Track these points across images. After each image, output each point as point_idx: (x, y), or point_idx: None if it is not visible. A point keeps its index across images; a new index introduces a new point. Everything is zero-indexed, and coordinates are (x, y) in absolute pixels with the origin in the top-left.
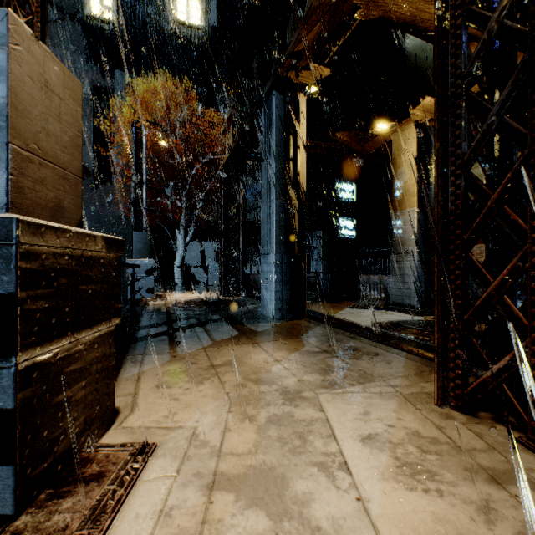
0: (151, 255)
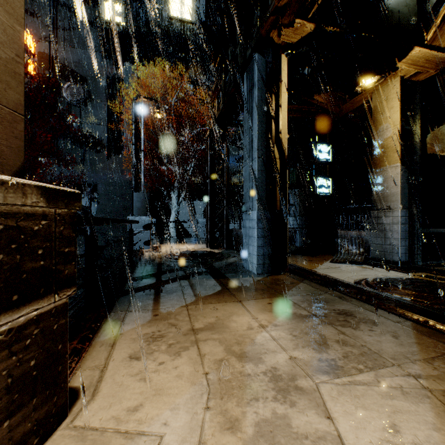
0: (151, 212)
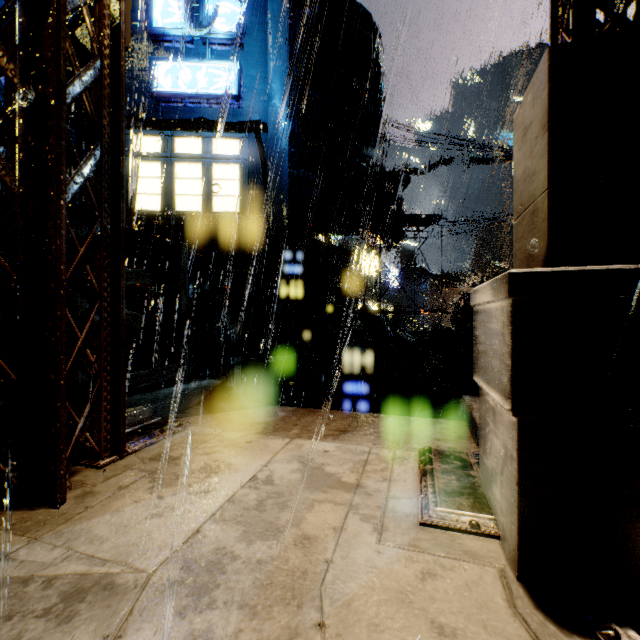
0: None
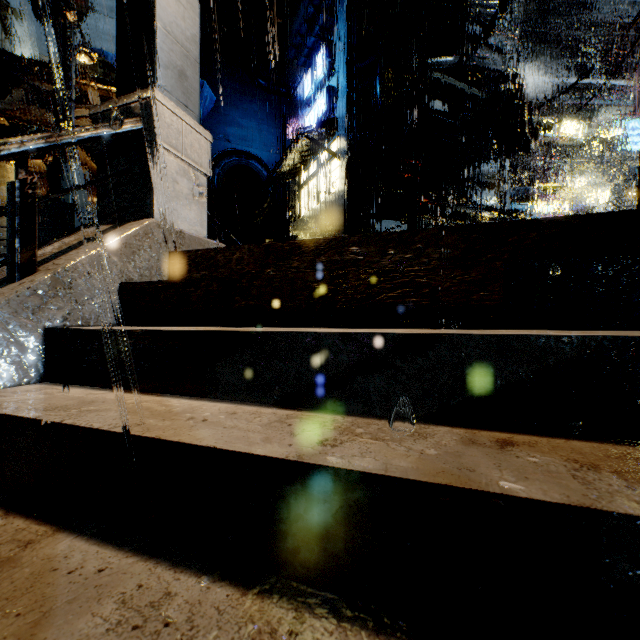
0: None
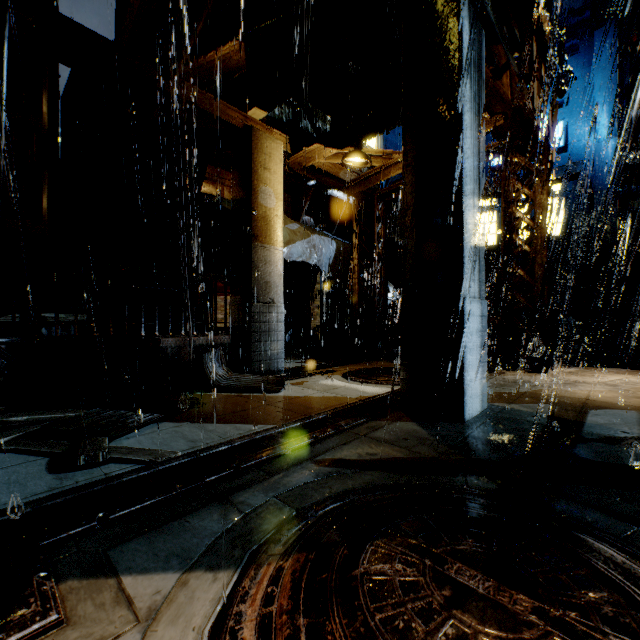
0: None
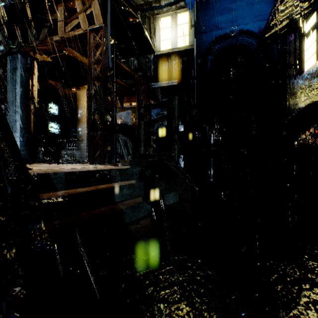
0: None
